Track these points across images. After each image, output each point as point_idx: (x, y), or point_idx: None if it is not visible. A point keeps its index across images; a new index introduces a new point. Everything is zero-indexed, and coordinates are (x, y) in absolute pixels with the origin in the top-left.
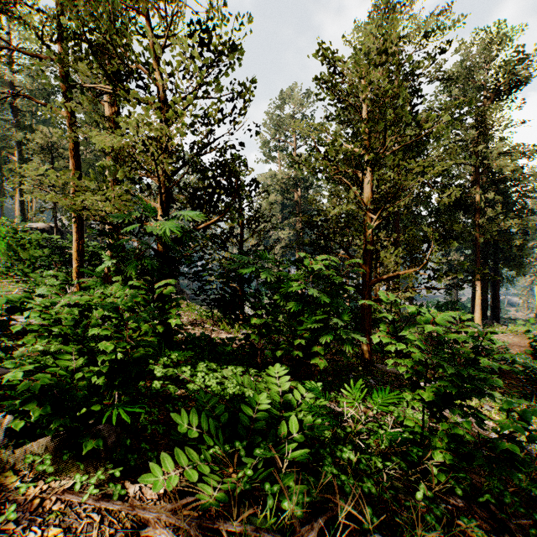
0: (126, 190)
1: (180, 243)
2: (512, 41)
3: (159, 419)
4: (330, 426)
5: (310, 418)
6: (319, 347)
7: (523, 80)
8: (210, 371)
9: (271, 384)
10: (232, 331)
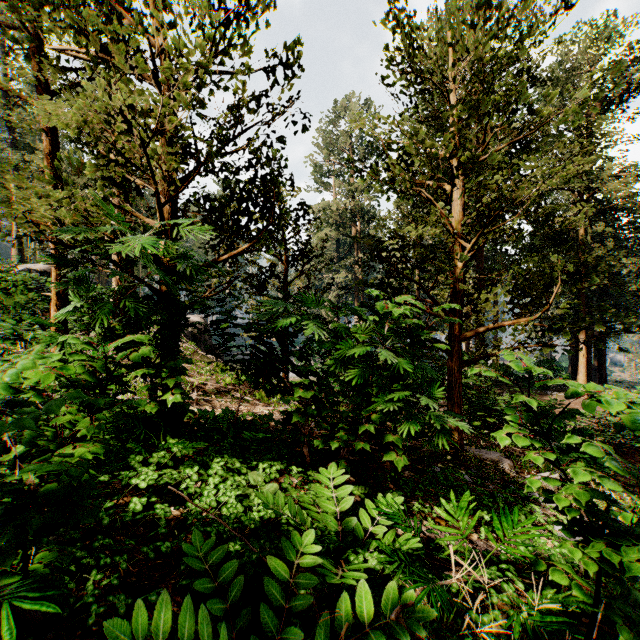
0: (104, 197)
1: (189, 279)
2: (623, 37)
3: (129, 574)
4: (433, 609)
5: (393, 586)
6: (396, 436)
7: (637, 85)
8: (229, 473)
9: (323, 500)
10: (271, 401)
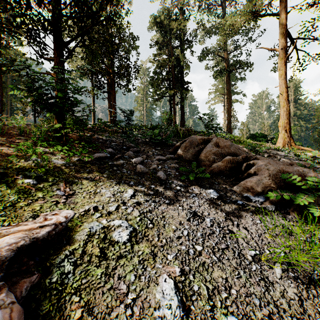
0: None
1: None
2: None
3: None
4: None
5: None
6: None
7: None
8: None
9: None
10: None
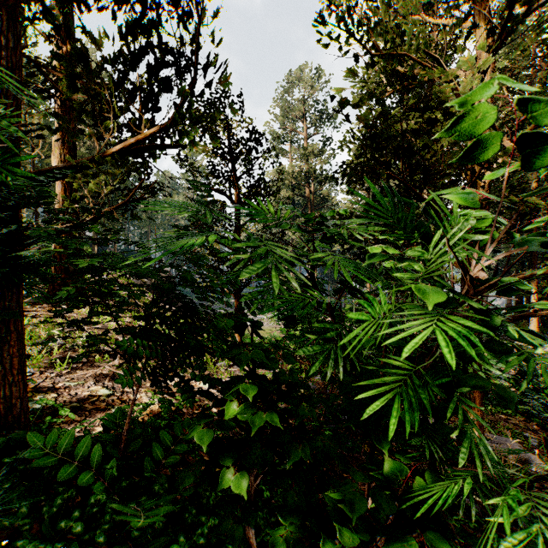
0: None
1: None
2: None
3: None
4: None
5: None
6: None
7: None
8: None
9: None
10: (219, 365)
